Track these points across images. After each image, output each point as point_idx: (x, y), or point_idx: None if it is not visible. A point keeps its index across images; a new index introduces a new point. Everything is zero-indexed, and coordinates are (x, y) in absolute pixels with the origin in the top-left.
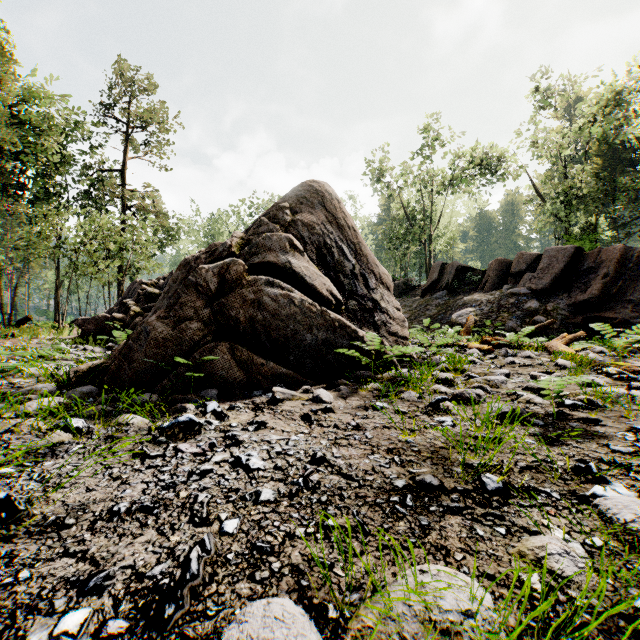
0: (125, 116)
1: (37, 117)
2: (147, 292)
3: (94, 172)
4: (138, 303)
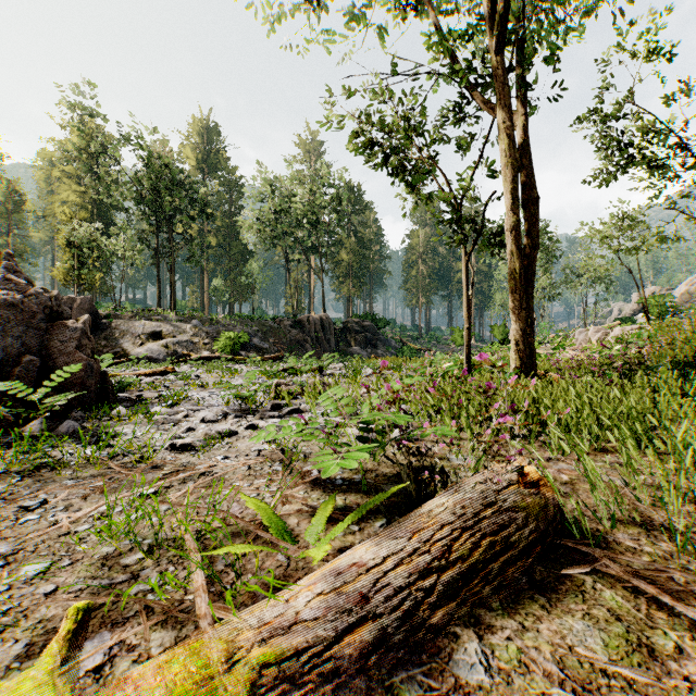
0: None
1: None
2: None
3: None
4: None
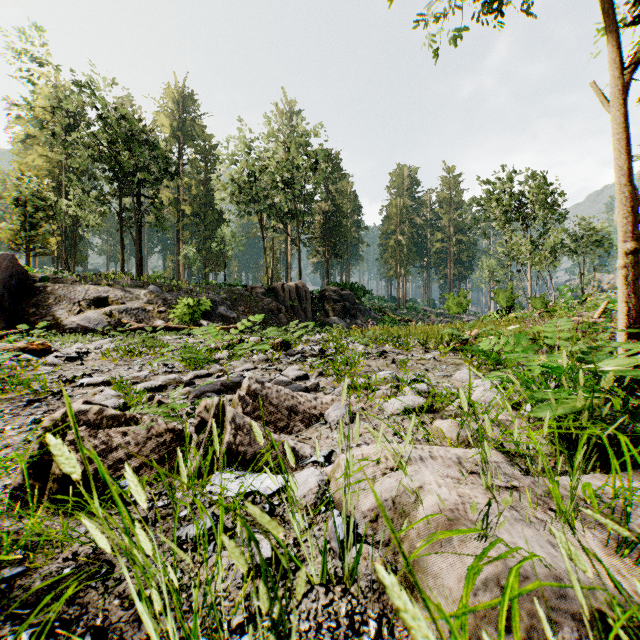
0: None
1: None
2: None
3: None
4: None
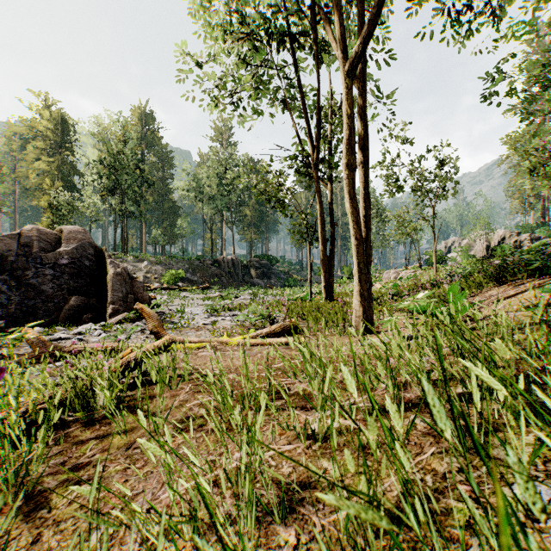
0: None
1: None
2: None
3: None
4: None
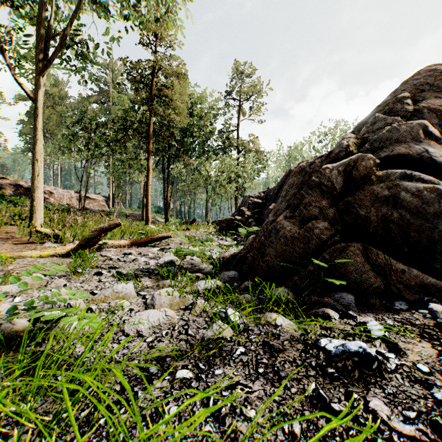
0: (239, 95)
1: (198, 110)
2: (254, 202)
3: (223, 134)
4: (249, 209)
